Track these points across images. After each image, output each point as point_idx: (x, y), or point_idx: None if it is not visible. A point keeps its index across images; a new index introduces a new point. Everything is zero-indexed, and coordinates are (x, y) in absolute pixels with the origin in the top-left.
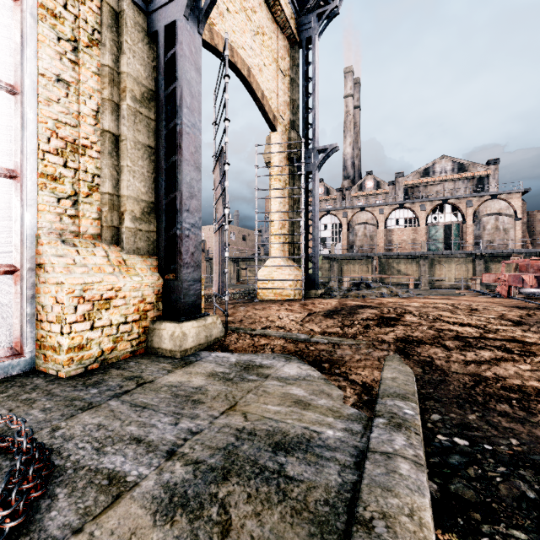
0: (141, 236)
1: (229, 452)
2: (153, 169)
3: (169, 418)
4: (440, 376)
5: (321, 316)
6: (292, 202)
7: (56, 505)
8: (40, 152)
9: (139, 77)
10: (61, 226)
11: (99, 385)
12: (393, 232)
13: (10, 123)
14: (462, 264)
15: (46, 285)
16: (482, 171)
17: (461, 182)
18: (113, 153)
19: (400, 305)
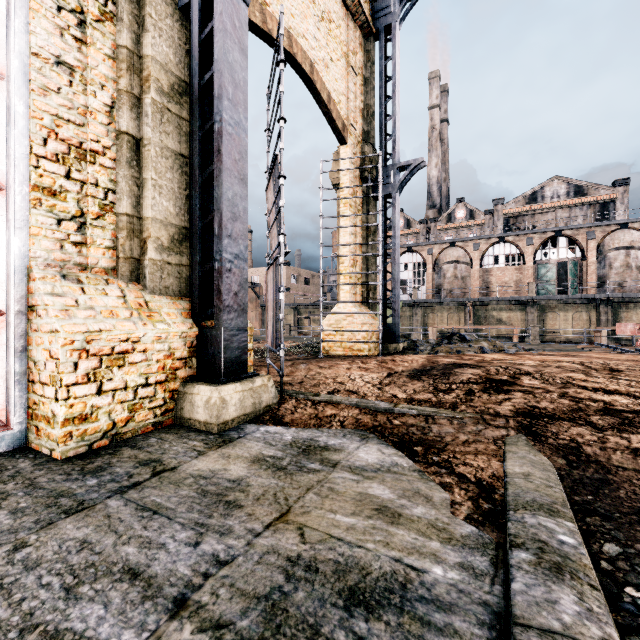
0: (170, 271)
1: (272, 606)
2: (186, 184)
3: (187, 534)
4: (597, 473)
5: (405, 378)
6: (366, 234)
7: None
8: (33, 157)
9: (167, 63)
10: (62, 256)
11: (102, 472)
12: (491, 272)
13: None
14: (583, 312)
15: (39, 334)
16: (606, 195)
17: (579, 209)
18: (133, 161)
19: (510, 363)
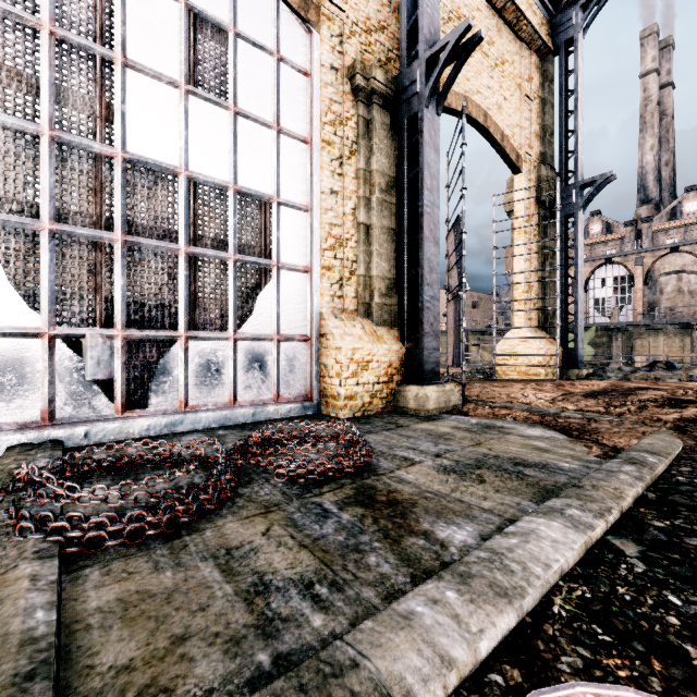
0: (386, 310)
1: (479, 461)
2: (394, 248)
3: (429, 443)
4: None
5: (579, 396)
6: (543, 257)
7: (381, 461)
8: (322, 250)
9: (384, 170)
10: (333, 305)
11: (369, 424)
12: None
13: (306, 233)
14: None
15: (328, 350)
16: None
17: None
18: (365, 241)
19: None
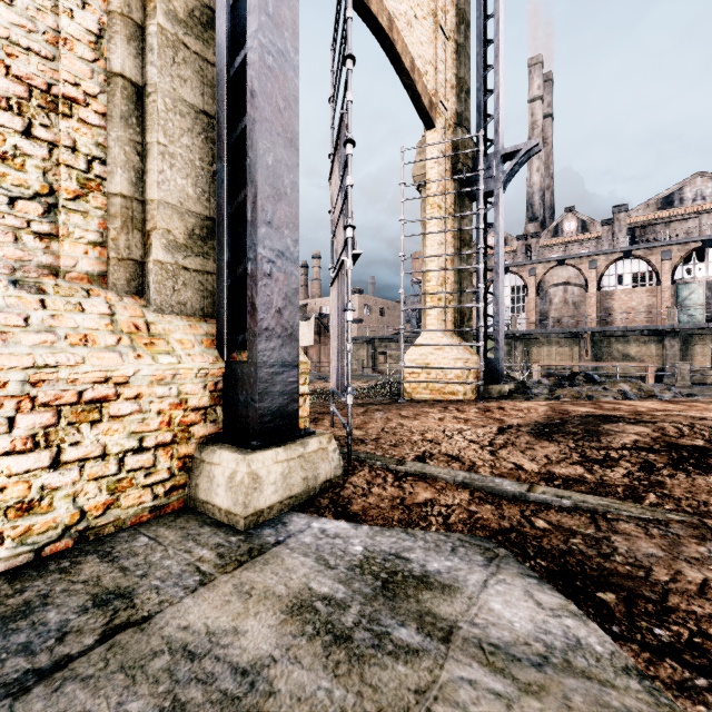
0: (187, 280)
1: None
2: (212, 156)
3: None
4: None
5: (527, 436)
6: (459, 244)
7: None
8: None
9: None
10: (17, 253)
11: (21, 620)
12: (613, 296)
13: None
14: None
15: None
16: None
17: None
18: (131, 118)
19: (683, 416)
